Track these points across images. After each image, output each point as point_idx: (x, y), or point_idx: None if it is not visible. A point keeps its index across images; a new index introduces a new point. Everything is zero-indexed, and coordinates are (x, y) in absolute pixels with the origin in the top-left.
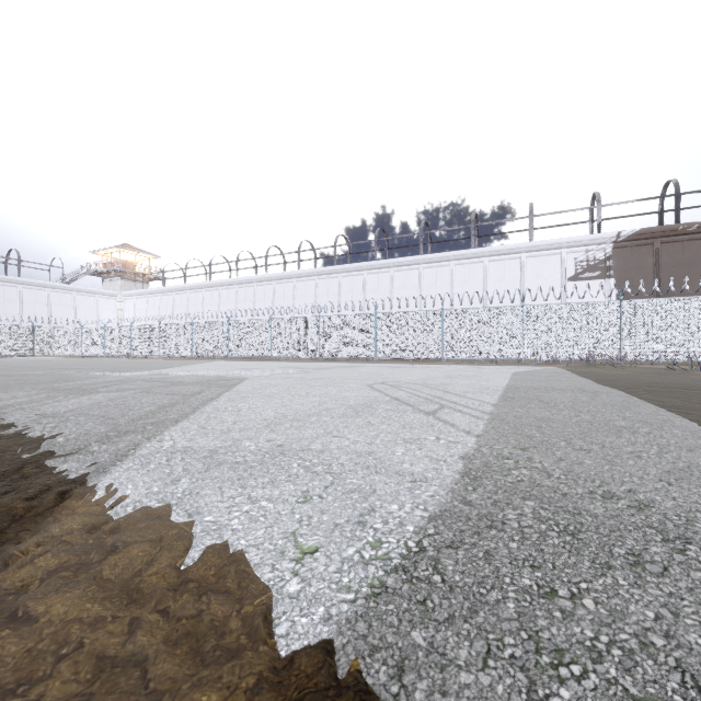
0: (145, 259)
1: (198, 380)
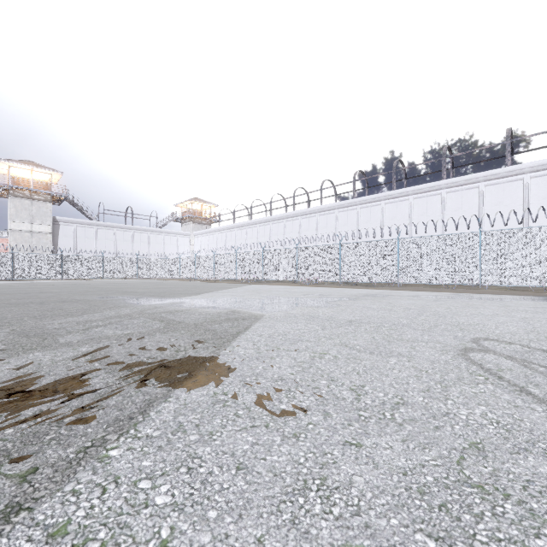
0: (208, 207)
1: (203, 319)
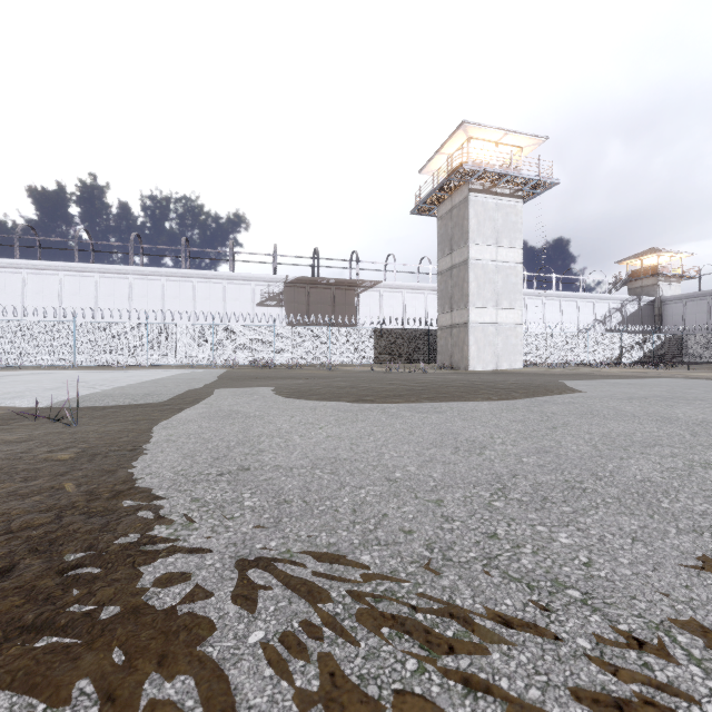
0: None
1: None
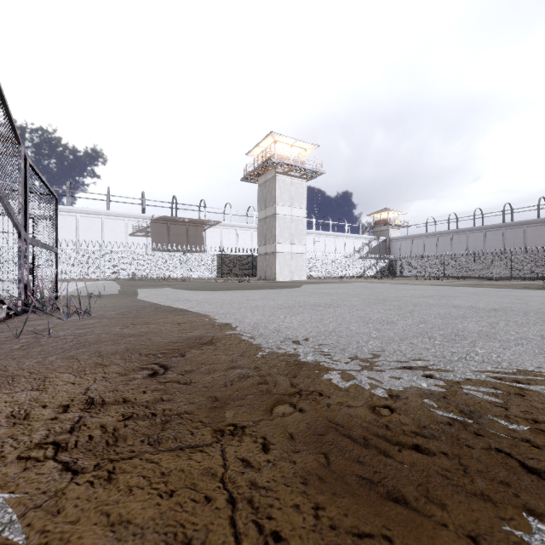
0: None
1: None
